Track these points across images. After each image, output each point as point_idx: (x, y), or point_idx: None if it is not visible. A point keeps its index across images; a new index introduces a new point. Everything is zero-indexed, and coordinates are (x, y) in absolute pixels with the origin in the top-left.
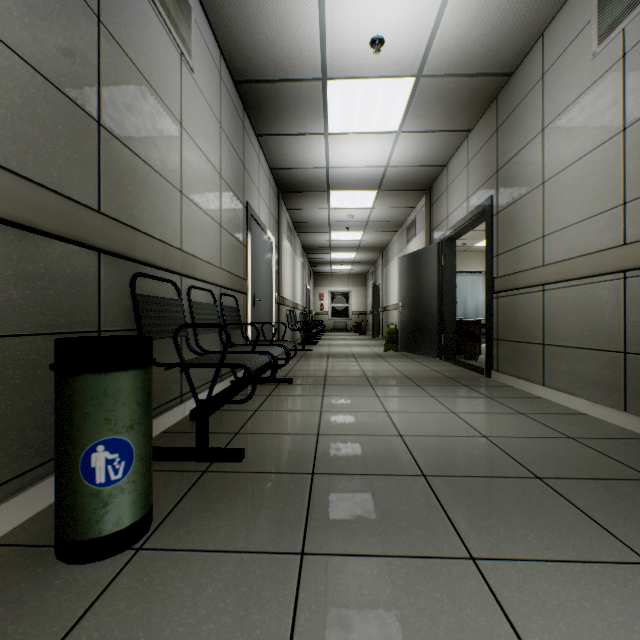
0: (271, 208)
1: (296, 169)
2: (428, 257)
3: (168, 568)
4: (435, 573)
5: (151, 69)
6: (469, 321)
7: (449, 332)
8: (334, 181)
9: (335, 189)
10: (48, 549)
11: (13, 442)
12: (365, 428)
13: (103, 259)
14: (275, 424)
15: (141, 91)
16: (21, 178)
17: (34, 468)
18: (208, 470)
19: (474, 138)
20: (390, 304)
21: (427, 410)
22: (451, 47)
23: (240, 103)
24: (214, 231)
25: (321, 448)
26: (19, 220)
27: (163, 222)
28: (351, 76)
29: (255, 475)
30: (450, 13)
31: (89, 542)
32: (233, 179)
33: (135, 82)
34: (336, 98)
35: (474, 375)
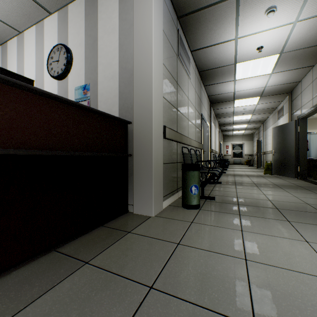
0: (208, 112)
1: (219, 94)
2: (289, 127)
3: (208, 212)
4: (276, 221)
5: (183, 87)
6: (316, 159)
7: (302, 165)
8: (237, 96)
9: (237, 99)
10: (180, 207)
11: (169, 186)
12: (255, 197)
13: (177, 144)
14: (220, 194)
15: (182, 95)
16: (171, 130)
17: (171, 192)
18: (206, 200)
19: (316, 69)
20: (267, 150)
21: (283, 195)
22: (297, 41)
23: (199, 77)
24: (194, 128)
25: (239, 200)
26: (171, 139)
27: (185, 130)
28: (247, 60)
29: (220, 203)
30: (295, 31)
31: (191, 205)
32: (198, 107)
33: (181, 93)
34: (240, 68)
35: (314, 186)
